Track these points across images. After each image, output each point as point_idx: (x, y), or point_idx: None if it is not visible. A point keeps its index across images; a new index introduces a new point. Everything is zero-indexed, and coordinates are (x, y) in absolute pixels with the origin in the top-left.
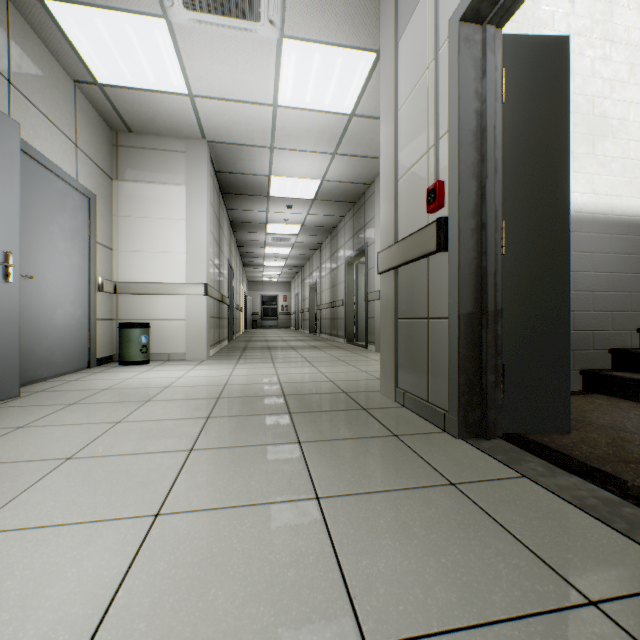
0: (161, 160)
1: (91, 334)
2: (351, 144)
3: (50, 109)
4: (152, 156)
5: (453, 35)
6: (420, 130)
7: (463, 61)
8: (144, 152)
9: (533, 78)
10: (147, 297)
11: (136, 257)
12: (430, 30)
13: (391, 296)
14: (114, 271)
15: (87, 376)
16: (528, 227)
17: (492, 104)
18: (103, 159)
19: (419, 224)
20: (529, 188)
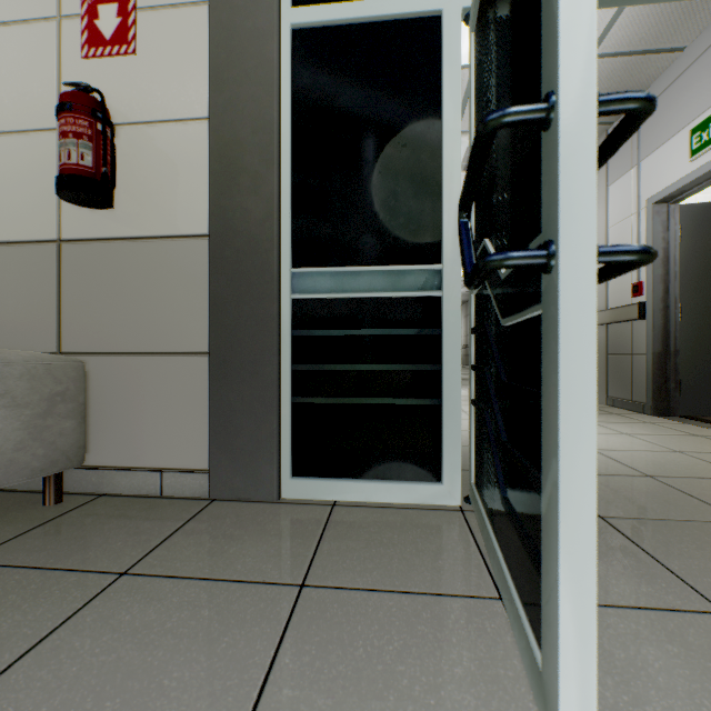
0: None
1: None
2: None
3: None
4: None
5: (648, 209)
6: None
7: (654, 224)
8: None
9: (699, 226)
10: None
11: None
12: (633, 195)
13: (602, 341)
14: None
15: None
16: (696, 306)
17: (672, 244)
18: None
19: (625, 301)
20: (697, 285)
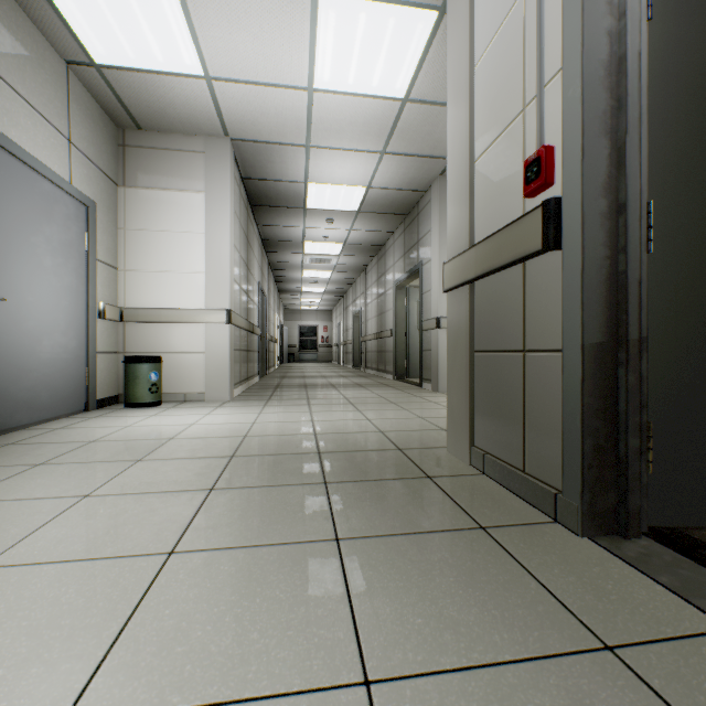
0: (176, 162)
1: (89, 370)
2: (403, 139)
3: (32, 93)
4: (165, 157)
5: None
6: (510, 82)
7: None
8: (156, 153)
9: None
10: (159, 326)
11: (146, 278)
12: None
13: (464, 321)
14: (120, 295)
15: (79, 422)
16: (688, 211)
17: (635, 19)
18: (106, 160)
19: (508, 217)
20: (690, 151)
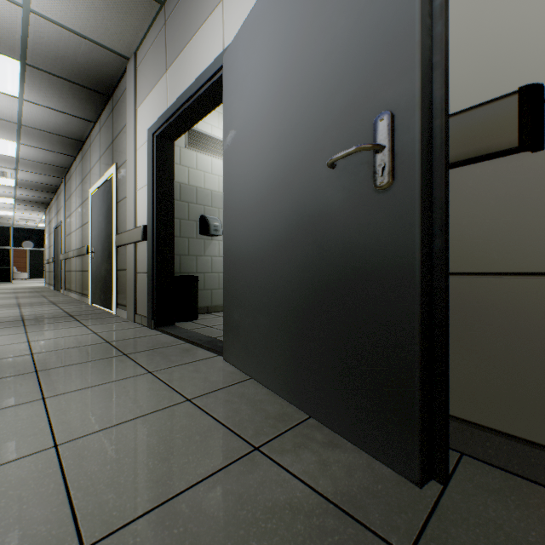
0: None
1: None
2: None
3: None
4: None
5: None
6: None
7: None
8: None
9: None
10: None
11: None
12: None
13: None
14: None
15: None
16: None
17: None
18: None
19: None
20: None
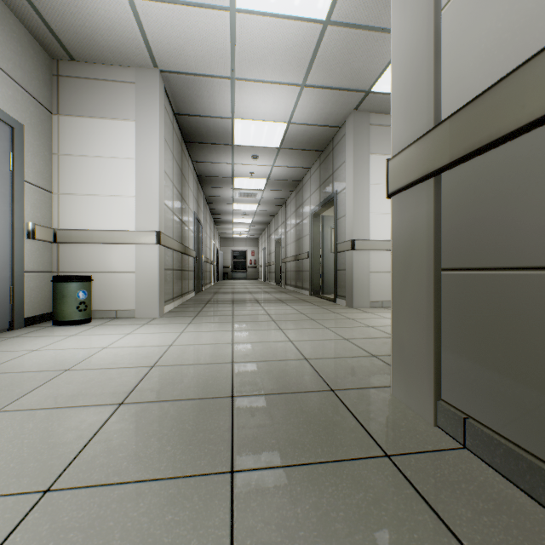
0: (107, 92)
1: (15, 289)
2: (323, 70)
3: None
4: (97, 87)
5: None
6: None
7: None
8: (88, 83)
9: None
10: (92, 246)
11: (79, 201)
12: None
13: (424, 228)
14: (54, 217)
15: None
16: None
17: None
18: (37, 87)
19: (527, 50)
20: None
